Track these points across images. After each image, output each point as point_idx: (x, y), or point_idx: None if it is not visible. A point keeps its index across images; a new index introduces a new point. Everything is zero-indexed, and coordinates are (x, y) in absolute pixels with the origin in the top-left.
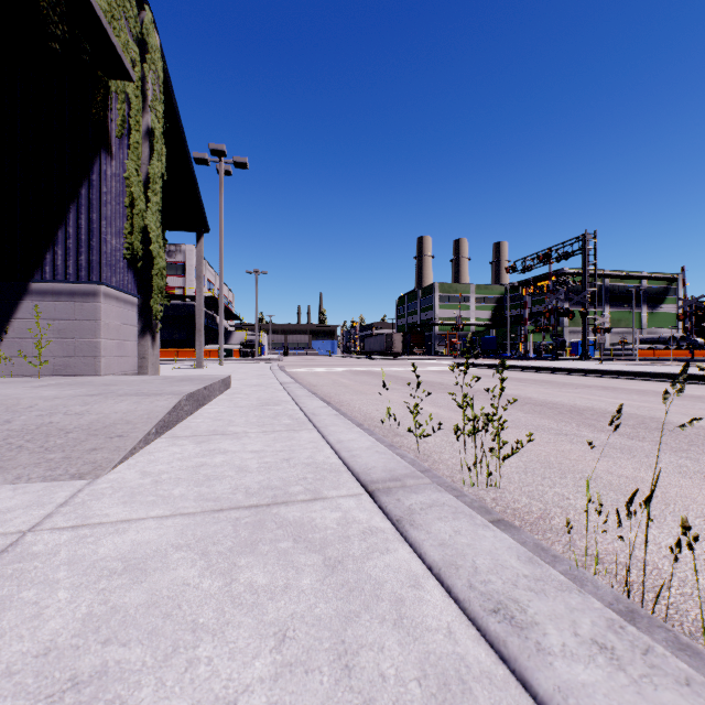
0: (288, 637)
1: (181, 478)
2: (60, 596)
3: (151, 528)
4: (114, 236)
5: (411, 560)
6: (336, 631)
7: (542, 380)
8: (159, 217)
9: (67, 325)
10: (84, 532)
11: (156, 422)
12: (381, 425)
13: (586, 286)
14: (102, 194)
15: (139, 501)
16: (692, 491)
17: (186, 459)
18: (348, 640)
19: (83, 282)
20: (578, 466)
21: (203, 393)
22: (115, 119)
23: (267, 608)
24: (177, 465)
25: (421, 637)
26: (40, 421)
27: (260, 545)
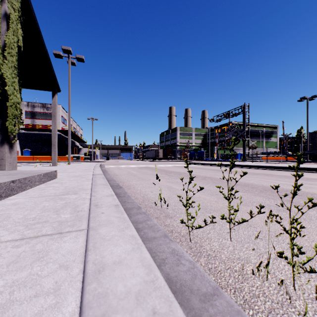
0: None
1: None
2: None
3: None
4: None
5: None
6: None
7: (233, 171)
8: (15, 71)
9: None
10: None
11: None
12: (155, 206)
13: (245, 128)
14: None
15: None
16: None
17: None
18: None
19: None
20: None
21: (8, 186)
22: None
23: None
24: None
25: None
26: None
27: None
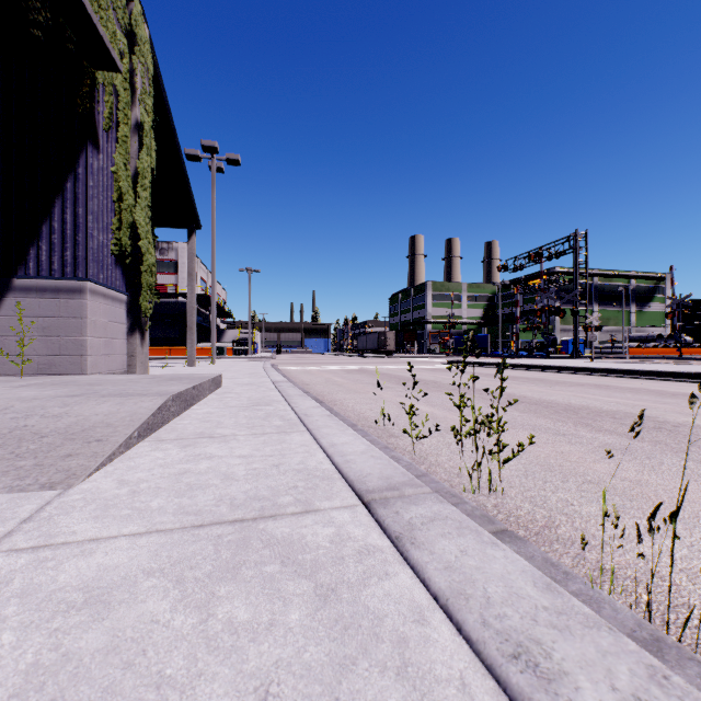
0: (271, 694)
1: (161, 488)
2: (3, 639)
3: (122, 548)
4: (101, 231)
5: (413, 586)
6: (329, 685)
7: (535, 378)
8: (148, 213)
9: (52, 323)
10: (45, 554)
11: (139, 425)
12: (375, 425)
13: (577, 285)
14: (89, 188)
15: (112, 516)
16: (699, 496)
17: (169, 466)
18: (343, 698)
19: (68, 278)
20: (580, 469)
21: (191, 393)
22: (102, 111)
23: (247, 653)
24: (159, 472)
25: (430, 692)
26: (14, 424)
27: (243, 570)
